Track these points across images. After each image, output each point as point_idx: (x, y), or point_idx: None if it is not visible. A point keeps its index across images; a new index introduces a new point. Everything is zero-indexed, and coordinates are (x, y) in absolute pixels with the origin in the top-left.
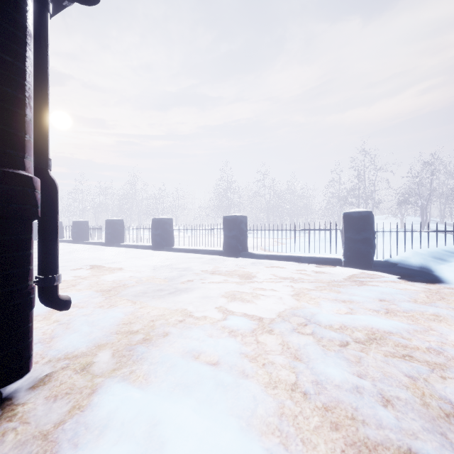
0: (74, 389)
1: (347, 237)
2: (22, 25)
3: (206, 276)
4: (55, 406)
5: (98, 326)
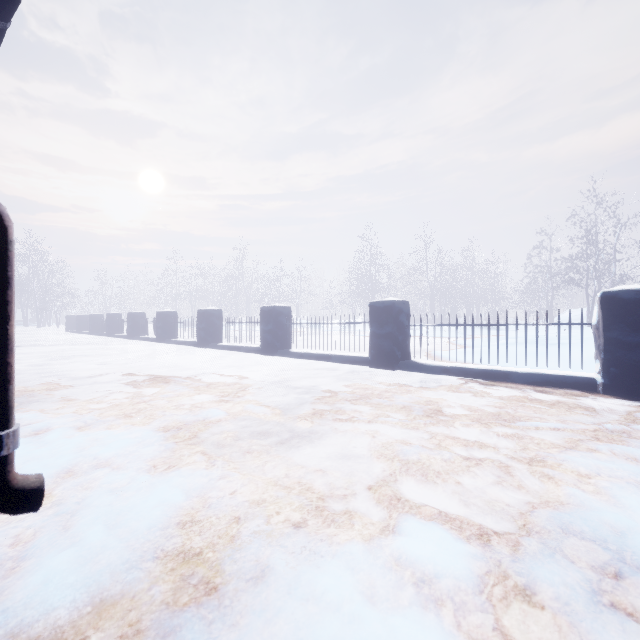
0: None
1: (610, 338)
2: None
3: (345, 405)
4: None
5: (125, 530)
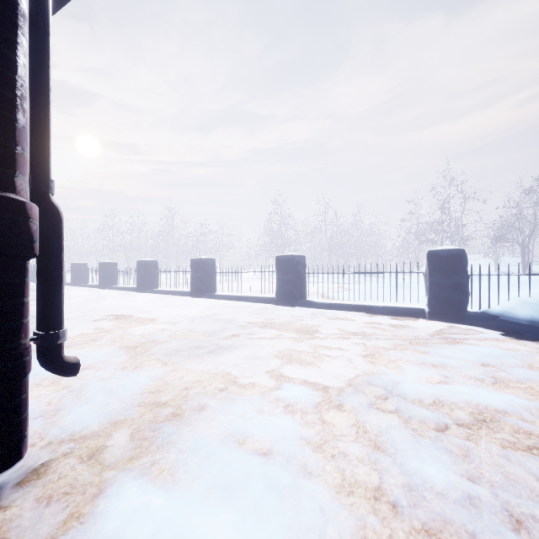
0: (76, 486)
1: (432, 282)
2: (11, 1)
3: (255, 330)
4: (48, 513)
5: (117, 395)
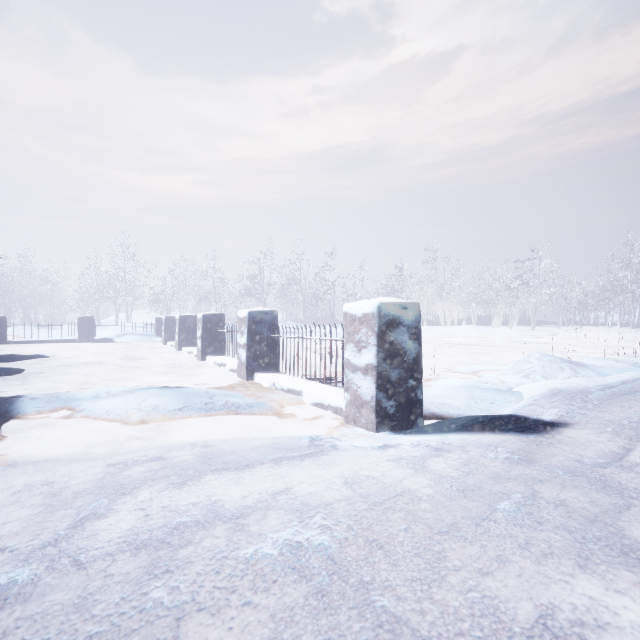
0: None
1: (80, 328)
2: None
3: None
4: None
5: None
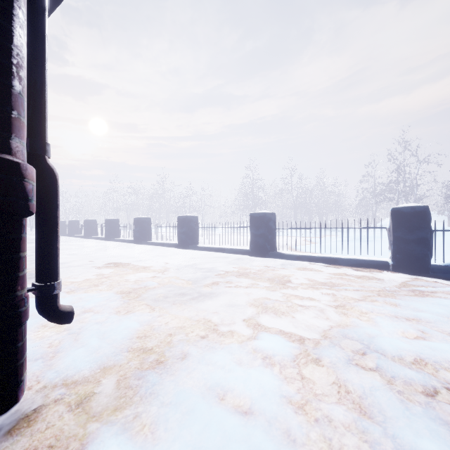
0: (61, 439)
1: (396, 236)
2: None
3: (232, 278)
4: None
5: (109, 340)
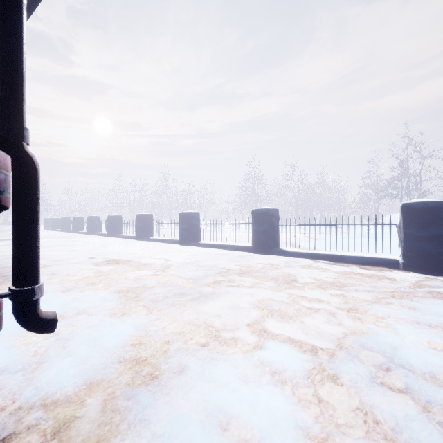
0: None
1: (407, 233)
2: None
3: (235, 277)
4: None
5: (100, 348)
